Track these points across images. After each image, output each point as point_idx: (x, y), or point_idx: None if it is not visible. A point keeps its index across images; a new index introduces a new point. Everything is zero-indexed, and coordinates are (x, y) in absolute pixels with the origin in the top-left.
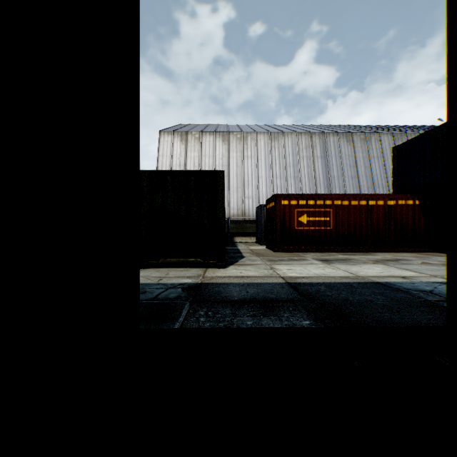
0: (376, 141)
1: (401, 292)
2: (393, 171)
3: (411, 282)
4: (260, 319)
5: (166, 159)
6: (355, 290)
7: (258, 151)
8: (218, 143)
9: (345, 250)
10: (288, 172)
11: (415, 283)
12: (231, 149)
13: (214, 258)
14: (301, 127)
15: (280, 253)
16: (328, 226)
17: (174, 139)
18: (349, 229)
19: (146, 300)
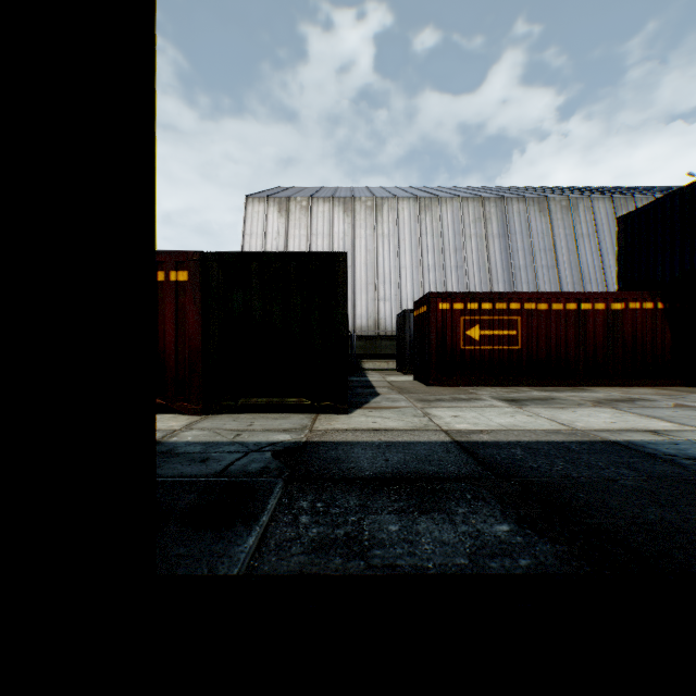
0: (586, 211)
1: (662, 461)
2: (619, 256)
3: (672, 441)
4: (413, 519)
5: (256, 240)
6: (577, 458)
7: (399, 226)
8: (338, 214)
9: (542, 384)
10: (446, 259)
11: (679, 443)
12: (358, 224)
13: (330, 398)
14: (467, 190)
15: (436, 387)
16: (515, 345)
17: (269, 209)
18: (549, 349)
19: (206, 475)
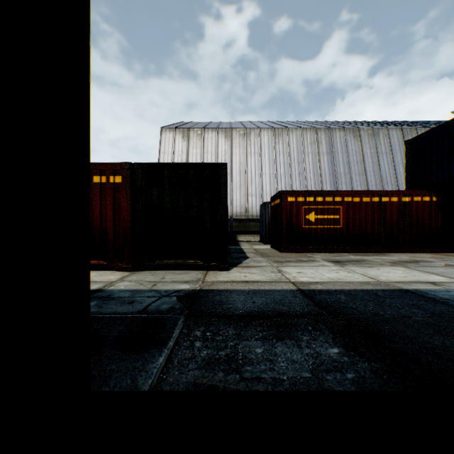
0: (384, 137)
1: (440, 303)
2: (407, 166)
3: (445, 290)
4: (272, 344)
5: (168, 156)
6: (382, 301)
7: (261, 147)
8: (221, 139)
9: (356, 251)
10: (292, 169)
11: (450, 291)
12: (234, 146)
13: (215, 260)
14: (306, 123)
15: (286, 253)
16: (338, 225)
17: (176, 136)
18: (360, 228)
19: (132, 313)
